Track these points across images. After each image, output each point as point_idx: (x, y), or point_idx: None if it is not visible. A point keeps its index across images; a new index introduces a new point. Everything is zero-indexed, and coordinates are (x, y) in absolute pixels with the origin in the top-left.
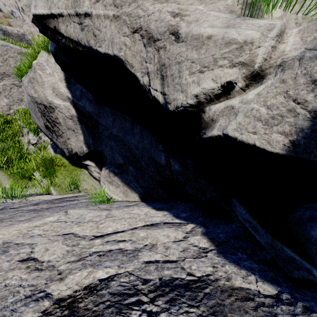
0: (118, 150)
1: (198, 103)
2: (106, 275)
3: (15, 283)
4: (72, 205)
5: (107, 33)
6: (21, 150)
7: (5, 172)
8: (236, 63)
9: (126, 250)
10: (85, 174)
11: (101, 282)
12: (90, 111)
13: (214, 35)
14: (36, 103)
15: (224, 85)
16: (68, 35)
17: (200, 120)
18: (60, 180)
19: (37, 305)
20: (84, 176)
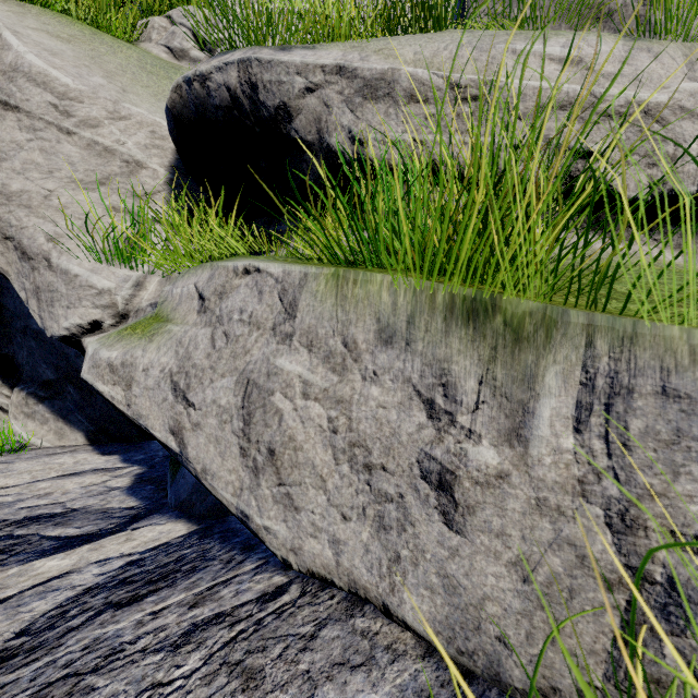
0: (44, 357)
1: (73, 335)
2: None
3: None
4: None
5: None
6: None
7: None
8: (99, 305)
9: (1, 503)
10: None
11: None
12: None
13: (80, 275)
14: None
15: (91, 322)
16: None
17: (84, 349)
18: None
19: None
20: None
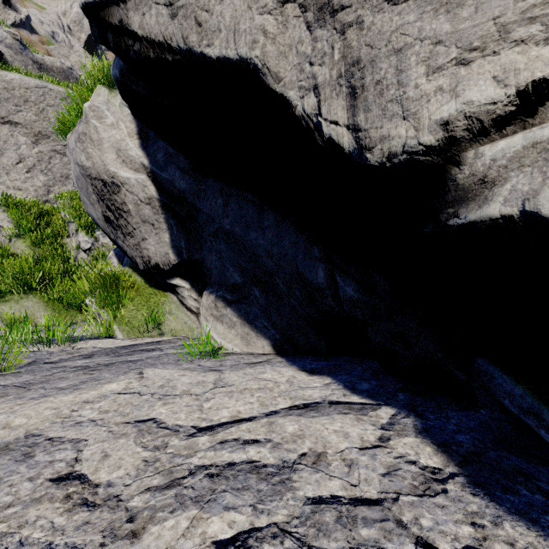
0: (232, 259)
1: (446, 143)
2: (230, 530)
3: (39, 538)
4: (151, 359)
5: (224, 15)
6: (66, 261)
7: (40, 298)
8: None
9: (263, 466)
10: (172, 302)
11: None
12: (182, 188)
13: None
14: (89, 178)
15: (524, 90)
16: (146, 33)
17: (443, 185)
18: (129, 312)
19: None
20: (171, 306)
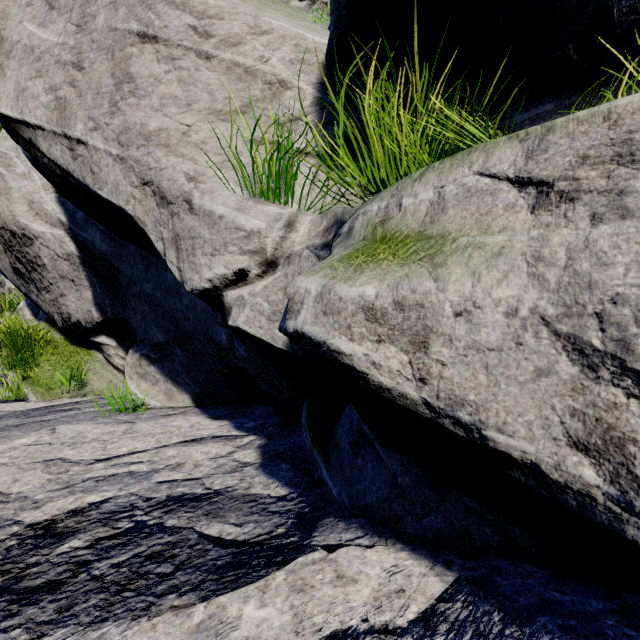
0: (155, 320)
1: (214, 288)
2: (100, 498)
3: None
4: (66, 418)
5: (110, 175)
6: None
7: None
8: (246, 251)
9: (137, 473)
10: (97, 361)
11: (91, 505)
12: (103, 250)
13: (226, 216)
14: None
15: (236, 272)
16: (53, 158)
17: (223, 304)
18: (45, 372)
19: (4, 531)
20: (95, 365)
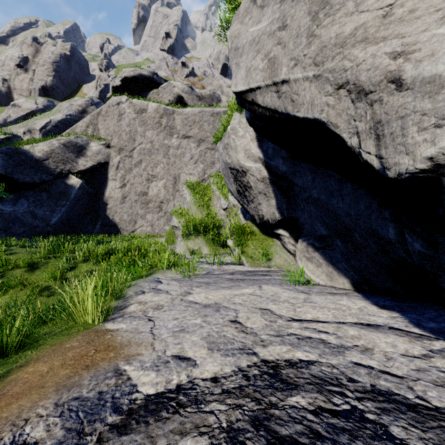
0: (319, 218)
1: (435, 167)
2: (306, 358)
3: (229, 336)
4: (265, 280)
5: (306, 96)
6: (214, 216)
7: (203, 238)
8: None
9: (328, 343)
10: (277, 246)
11: (300, 361)
12: (283, 170)
13: None
14: (229, 169)
15: None
16: (265, 105)
17: (442, 187)
18: (251, 250)
19: (249, 357)
20: (276, 248)
